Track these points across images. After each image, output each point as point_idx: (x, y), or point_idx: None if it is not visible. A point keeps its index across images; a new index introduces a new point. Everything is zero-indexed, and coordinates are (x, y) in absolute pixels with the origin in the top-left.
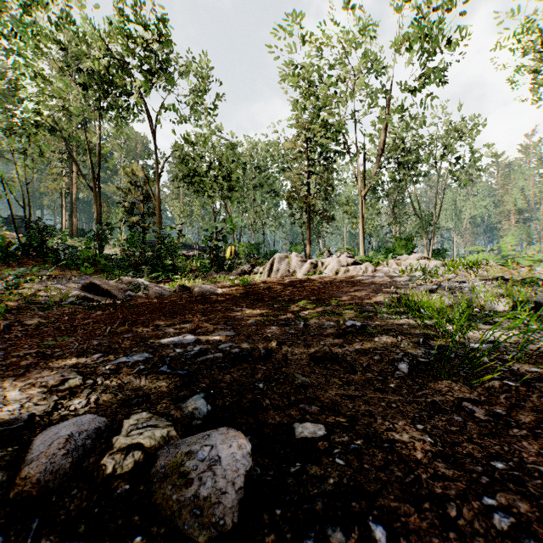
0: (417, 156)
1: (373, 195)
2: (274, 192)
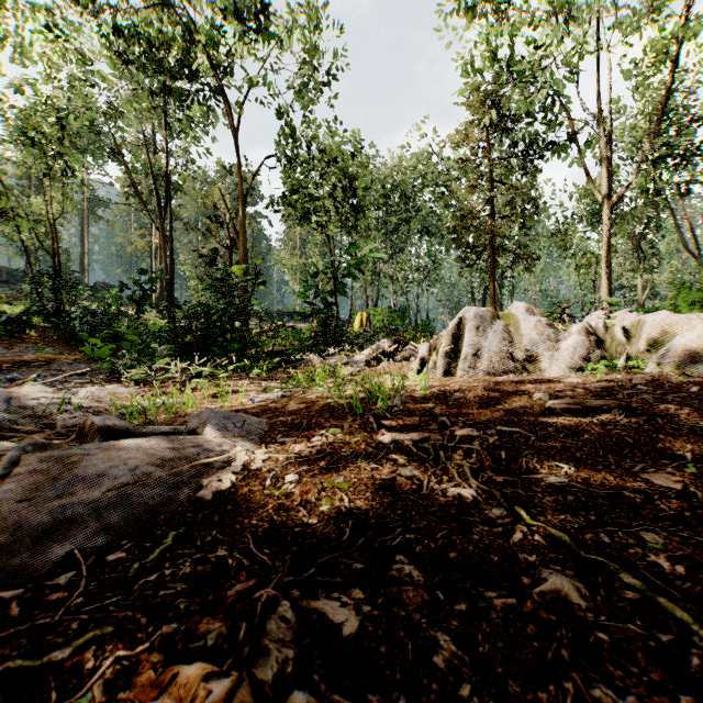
0: (689, 147)
1: (599, 224)
2: (428, 230)
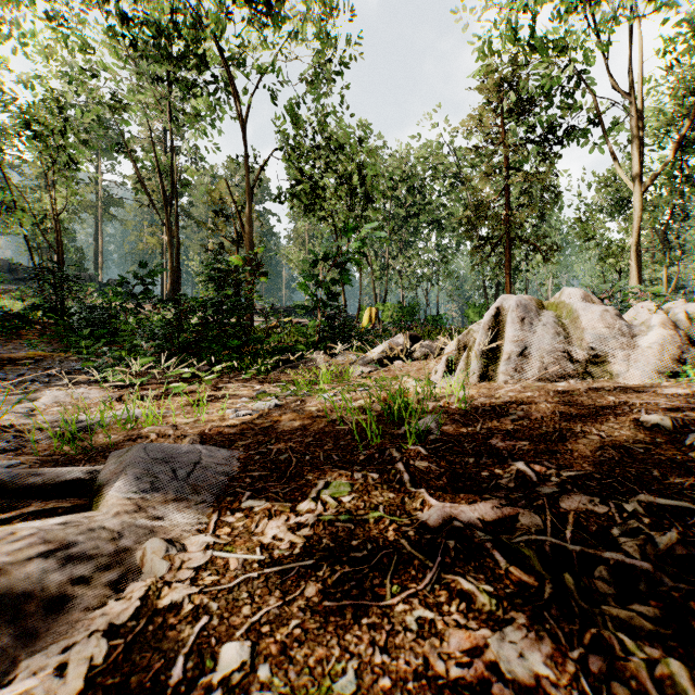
0: None
1: (619, 214)
2: (439, 223)
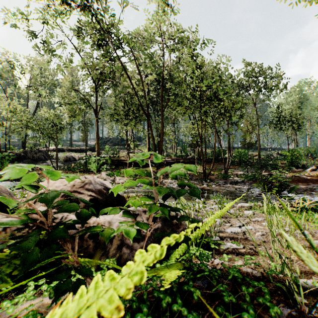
0: None
1: None
2: None
